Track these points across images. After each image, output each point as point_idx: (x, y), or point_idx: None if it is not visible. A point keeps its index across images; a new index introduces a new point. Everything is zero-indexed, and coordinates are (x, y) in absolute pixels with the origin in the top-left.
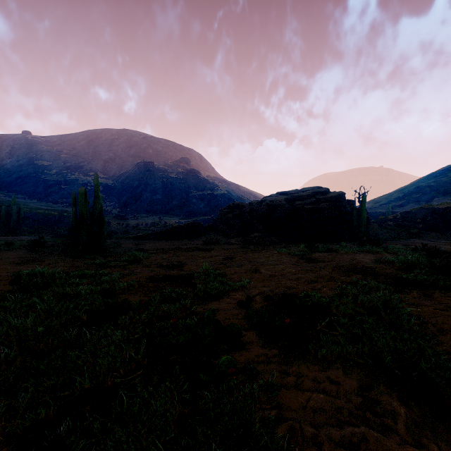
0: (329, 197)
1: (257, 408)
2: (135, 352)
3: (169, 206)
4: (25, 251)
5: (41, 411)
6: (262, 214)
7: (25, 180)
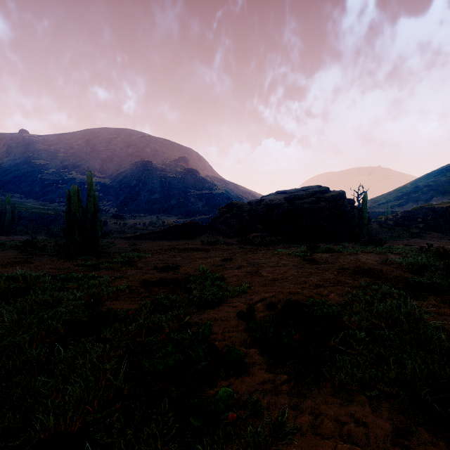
0: (329, 196)
1: None
2: (115, 379)
3: (167, 205)
4: (15, 251)
5: None
6: (261, 213)
7: (22, 179)
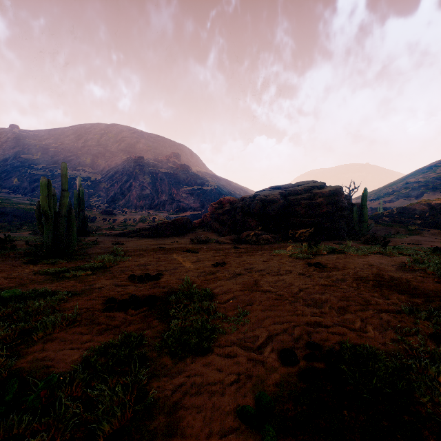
0: (327, 192)
1: None
2: None
3: (159, 201)
4: None
5: None
6: (255, 210)
7: (10, 174)
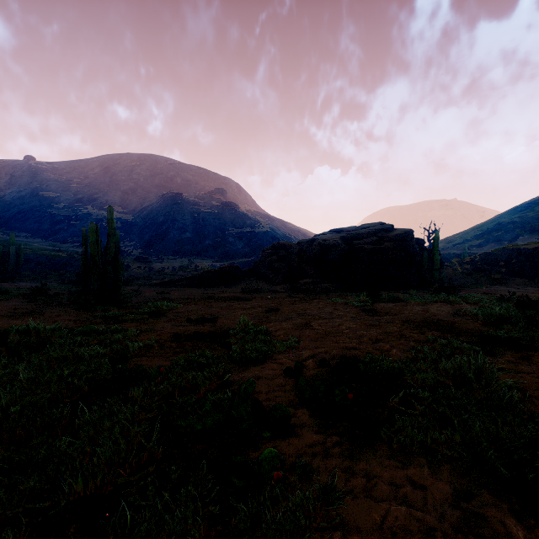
0: (394, 235)
1: (313, 529)
2: (147, 440)
3: (201, 246)
4: (22, 301)
5: (5, 536)
6: (313, 256)
7: (28, 215)
